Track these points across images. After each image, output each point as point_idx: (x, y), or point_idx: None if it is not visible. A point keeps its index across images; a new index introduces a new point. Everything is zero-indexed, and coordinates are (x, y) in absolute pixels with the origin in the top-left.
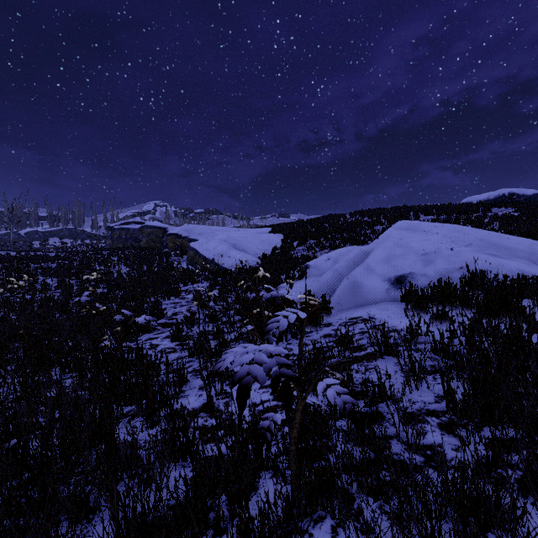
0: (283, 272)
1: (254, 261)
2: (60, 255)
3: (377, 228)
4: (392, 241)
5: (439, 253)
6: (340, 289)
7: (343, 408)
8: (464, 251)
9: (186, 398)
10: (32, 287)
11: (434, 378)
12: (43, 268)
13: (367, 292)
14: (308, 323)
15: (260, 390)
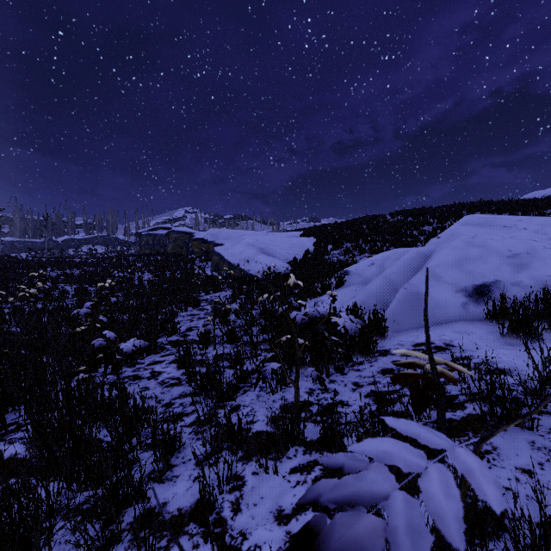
0: (317, 280)
1: (283, 267)
2: (86, 261)
3: (425, 228)
4: (462, 240)
5: (534, 254)
6: (395, 302)
7: None
8: None
9: (173, 482)
10: (49, 294)
11: None
12: (65, 275)
13: (435, 307)
14: (356, 350)
15: (291, 476)
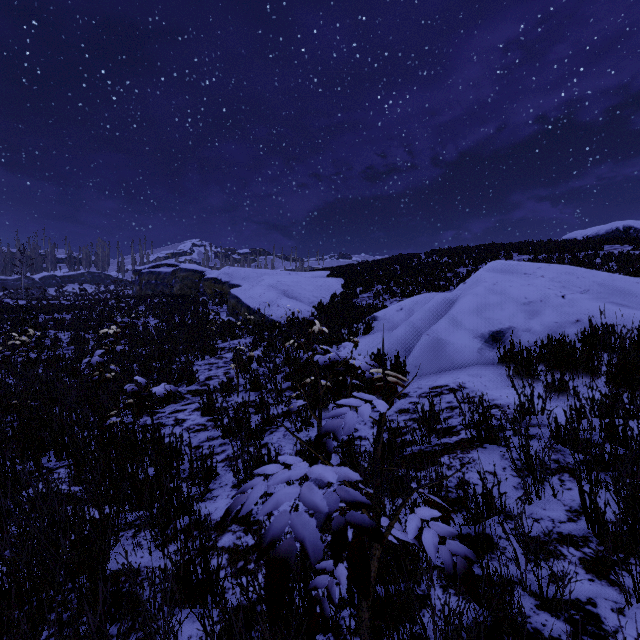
0: (344, 325)
1: (308, 312)
2: (77, 304)
3: (460, 270)
4: (483, 287)
5: (546, 302)
6: (417, 348)
7: (452, 568)
8: (580, 299)
9: (214, 500)
10: (40, 343)
11: (560, 480)
12: (55, 320)
13: (454, 353)
14: (377, 393)
15: None
